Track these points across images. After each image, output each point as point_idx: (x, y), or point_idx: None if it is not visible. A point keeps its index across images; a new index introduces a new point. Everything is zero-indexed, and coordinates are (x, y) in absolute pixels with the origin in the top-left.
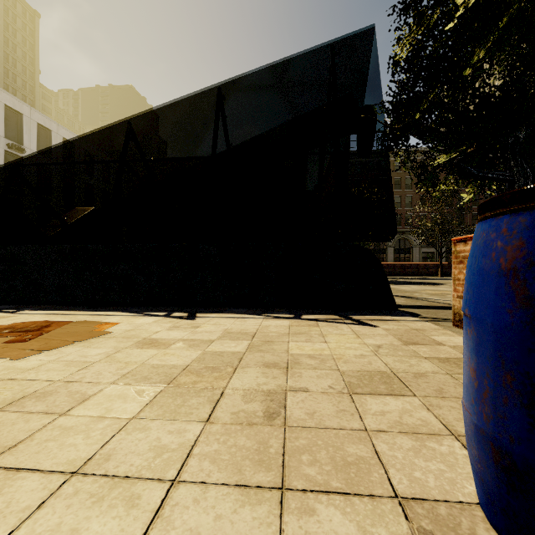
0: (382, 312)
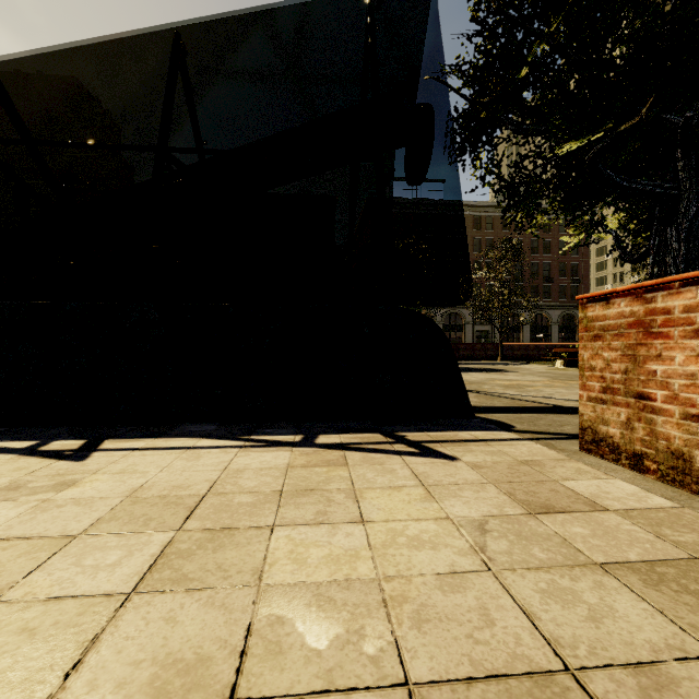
0: (452, 422)
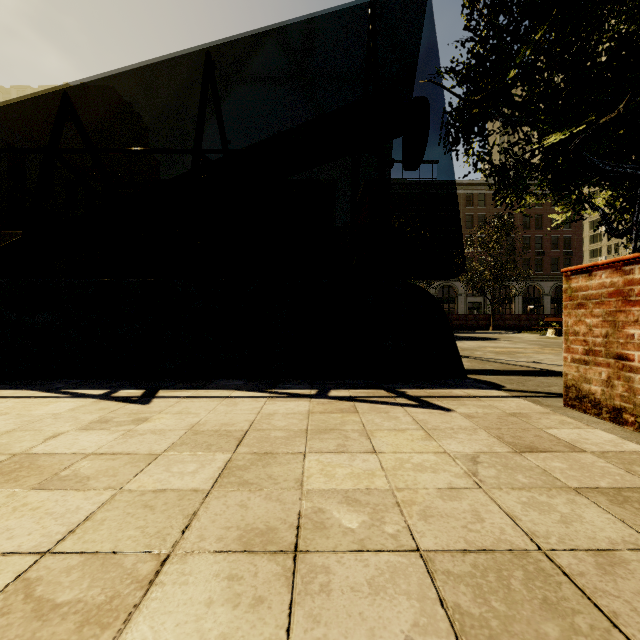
0: (447, 381)
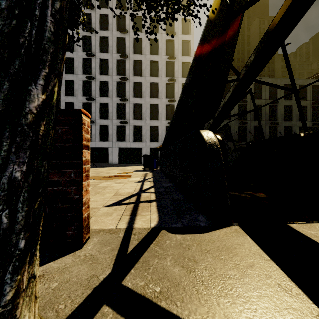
0: (187, 214)
